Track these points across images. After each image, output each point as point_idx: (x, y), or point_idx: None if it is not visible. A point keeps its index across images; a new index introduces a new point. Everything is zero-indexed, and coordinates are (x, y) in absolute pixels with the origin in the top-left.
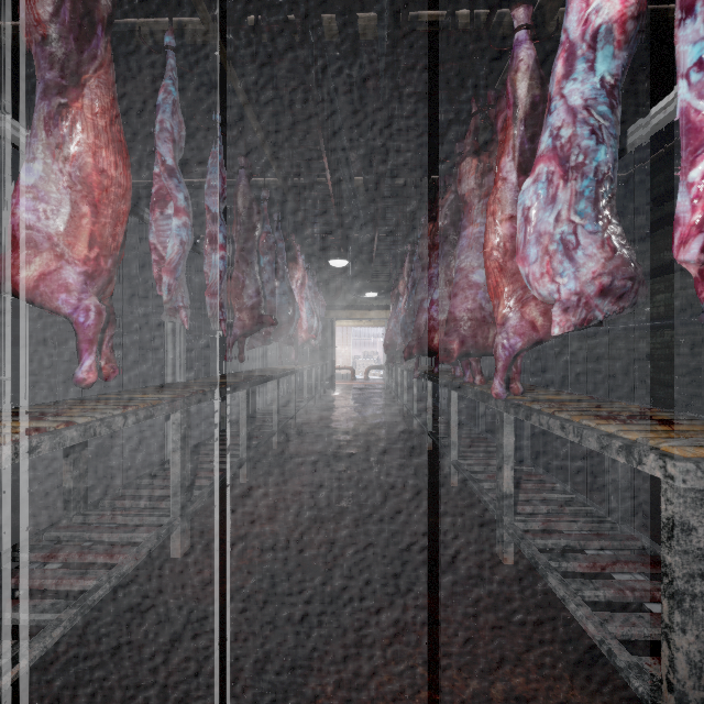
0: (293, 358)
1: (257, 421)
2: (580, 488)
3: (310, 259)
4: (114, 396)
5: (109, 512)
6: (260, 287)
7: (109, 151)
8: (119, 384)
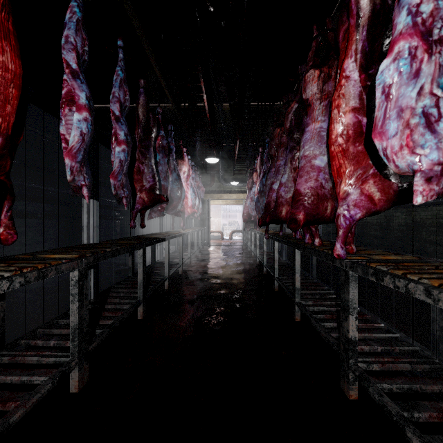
0: (181, 225)
1: (155, 270)
2: (393, 323)
3: (194, 160)
4: (28, 256)
5: (21, 352)
6: (154, 174)
7: None
8: (64, 243)
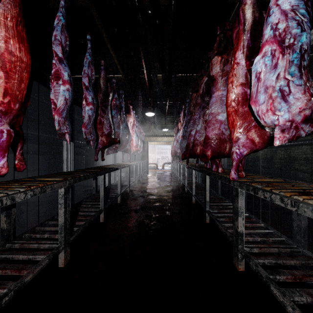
0: (128, 159)
1: (111, 189)
2: (271, 225)
3: (137, 113)
4: (30, 179)
5: (26, 241)
6: (111, 124)
7: (15, 38)
8: (48, 171)
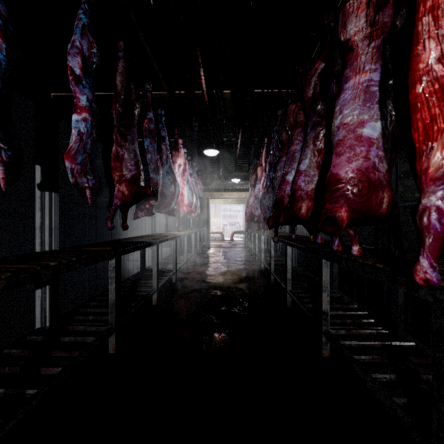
0: (176, 226)
1: (142, 279)
2: None
3: (192, 156)
4: None
5: None
6: (137, 161)
7: None
8: None
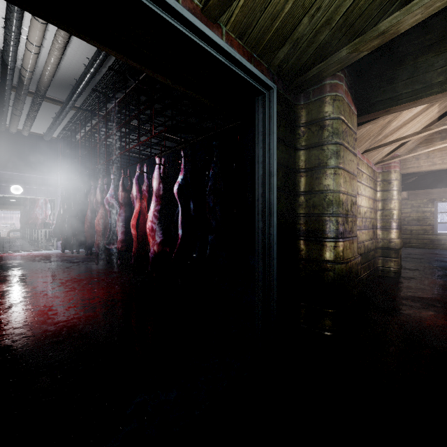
0: None
1: None
2: None
3: None
4: None
5: None
6: None
7: None
8: None
